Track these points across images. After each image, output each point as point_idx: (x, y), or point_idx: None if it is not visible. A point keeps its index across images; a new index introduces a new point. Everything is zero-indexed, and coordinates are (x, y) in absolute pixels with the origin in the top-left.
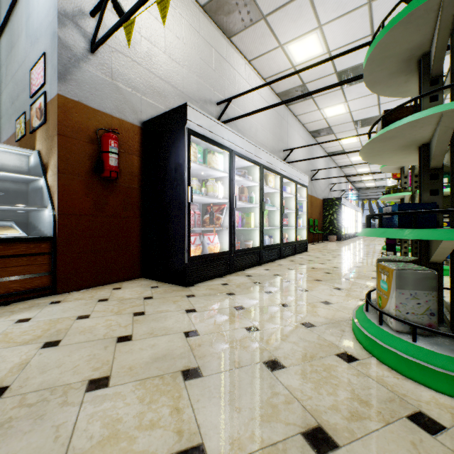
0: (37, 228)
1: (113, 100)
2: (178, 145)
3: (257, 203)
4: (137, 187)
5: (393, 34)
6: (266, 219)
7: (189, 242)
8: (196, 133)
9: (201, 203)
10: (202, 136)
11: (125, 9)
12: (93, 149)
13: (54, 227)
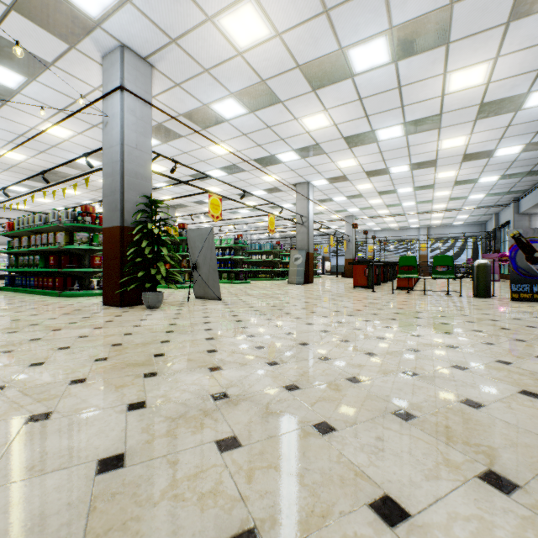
0: None
1: None
2: None
3: None
4: None
5: None
6: None
7: None
8: None
9: None
10: None
11: None
12: None
13: None
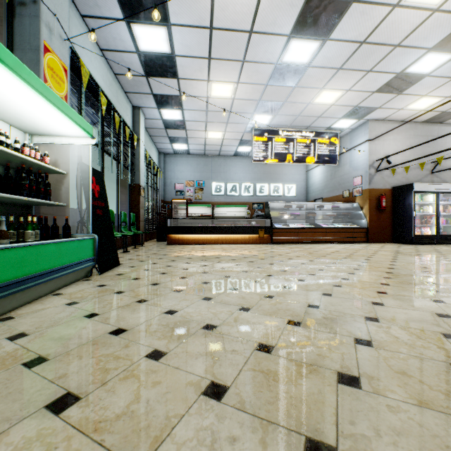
0: (358, 225)
1: (382, 184)
2: (409, 197)
3: None
4: (390, 211)
5: None
6: None
7: (414, 230)
8: (417, 192)
9: (419, 214)
10: (420, 192)
11: (385, 151)
12: (376, 201)
13: (367, 225)
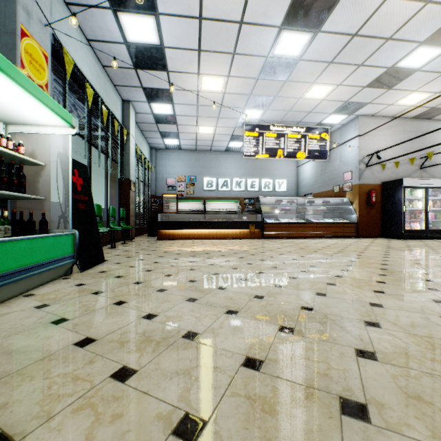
0: (348, 220)
1: (372, 179)
2: (399, 192)
3: None
4: (380, 206)
5: None
6: None
7: (403, 225)
8: (406, 187)
9: (409, 209)
10: (409, 187)
11: (375, 146)
12: (366, 196)
13: (357, 220)
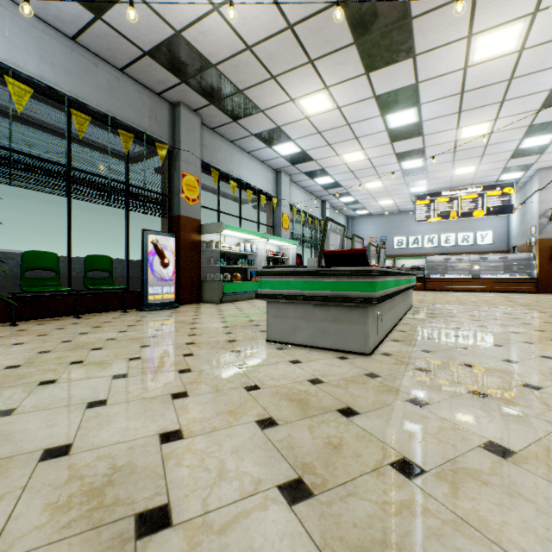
0: (532, 276)
1: None
2: None
3: None
4: None
5: None
6: None
7: None
8: None
9: None
10: None
11: None
12: (550, 251)
13: (537, 275)
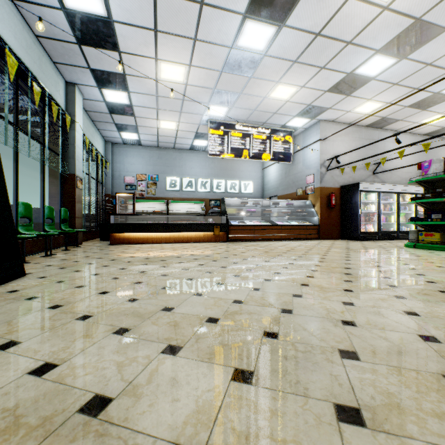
0: (310, 222)
1: (332, 182)
2: (355, 196)
3: (395, 211)
4: (339, 208)
5: (409, 184)
6: (403, 218)
7: (359, 227)
8: (362, 191)
9: (364, 212)
10: (364, 191)
11: (335, 151)
12: (327, 199)
13: (319, 222)
